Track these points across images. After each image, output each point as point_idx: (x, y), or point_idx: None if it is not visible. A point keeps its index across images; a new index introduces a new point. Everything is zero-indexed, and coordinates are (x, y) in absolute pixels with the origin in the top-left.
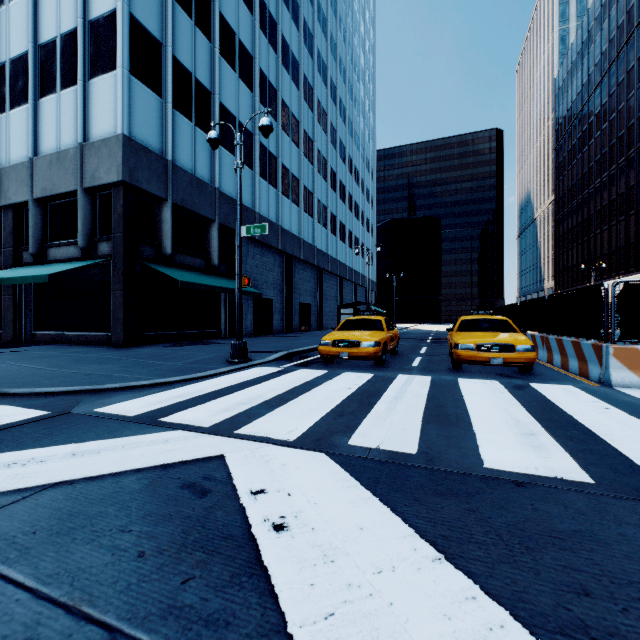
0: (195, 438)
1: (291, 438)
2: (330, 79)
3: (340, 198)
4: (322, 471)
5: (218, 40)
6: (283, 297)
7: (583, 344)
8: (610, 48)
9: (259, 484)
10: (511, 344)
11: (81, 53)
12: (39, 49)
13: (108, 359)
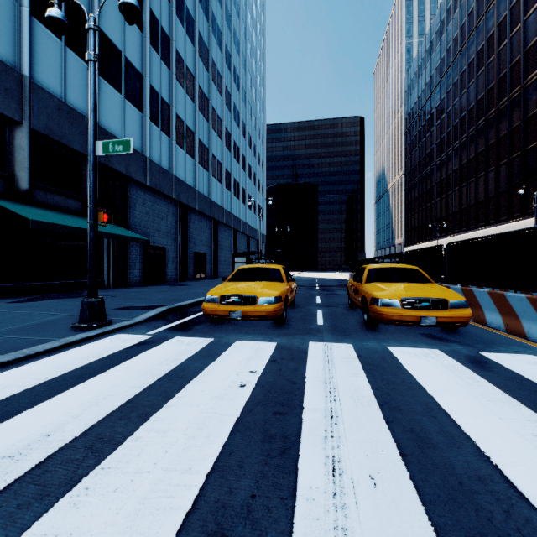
0: None
1: None
2: (225, 46)
3: (234, 157)
4: None
5: None
6: (177, 246)
7: (511, 296)
8: (447, 55)
9: None
10: (443, 299)
11: None
12: None
13: None
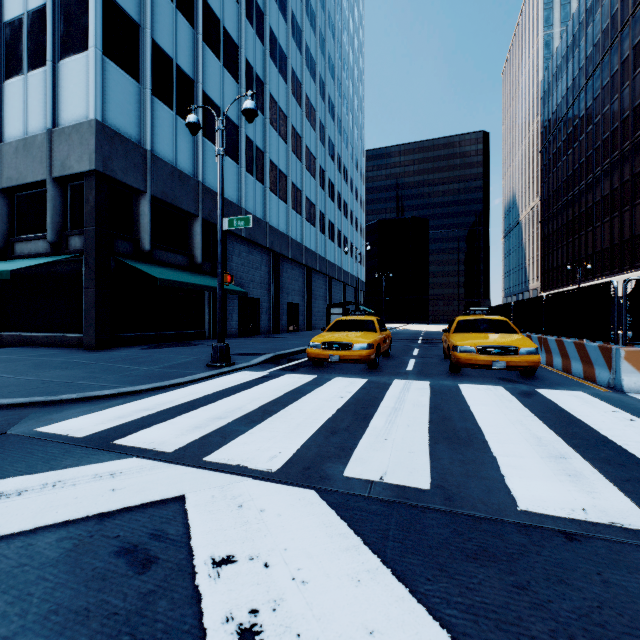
0: (152, 469)
1: (273, 467)
2: (319, 75)
3: (329, 196)
4: (312, 521)
5: (201, 26)
6: (270, 296)
7: (588, 346)
8: (594, 52)
9: (226, 546)
10: (514, 346)
11: (50, 31)
12: (4, 27)
13: (75, 363)
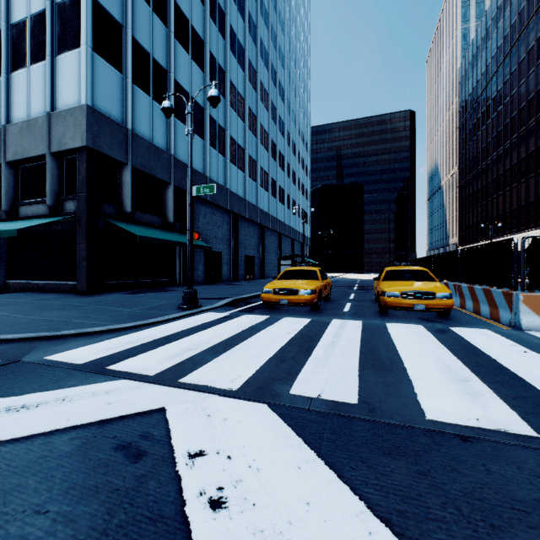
0: (138, 388)
1: (234, 387)
2: (271, 64)
3: (279, 166)
4: (264, 426)
5: (173, 25)
6: (231, 250)
7: (494, 292)
8: (504, 43)
9: (198, 444)
10: (432, 292)
11: (49, 32)
12: (11, 28)
13: (70, 306)
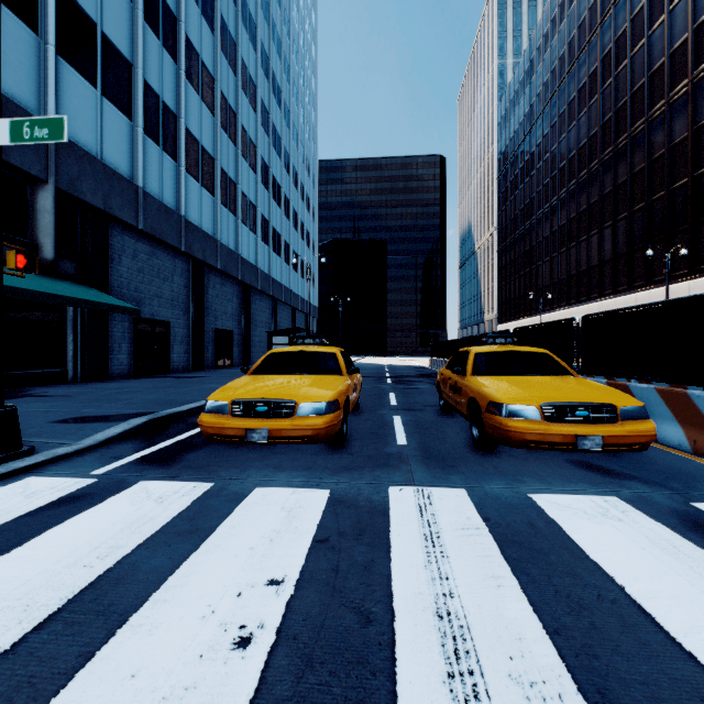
0: None
1: None
2: (260, 43)
3: (274, 199)
4: None
5: None
6: (189, 320)
7: (701, 397)
8: (552, 79)
9: None
10: (610, 404)
11: None
12: None
13: None
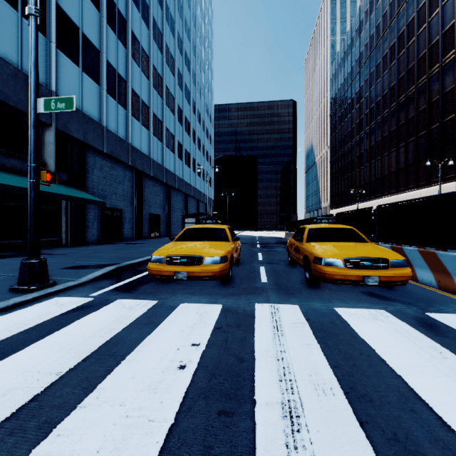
0: None
1: None
2: (177, 32)
3: (186, 131)
4: None
5: None
6: (133, 208)
7: (443, 255)
8: (365, 50)
9: None
10: (384, 258)
11: None
12: None
13: None
